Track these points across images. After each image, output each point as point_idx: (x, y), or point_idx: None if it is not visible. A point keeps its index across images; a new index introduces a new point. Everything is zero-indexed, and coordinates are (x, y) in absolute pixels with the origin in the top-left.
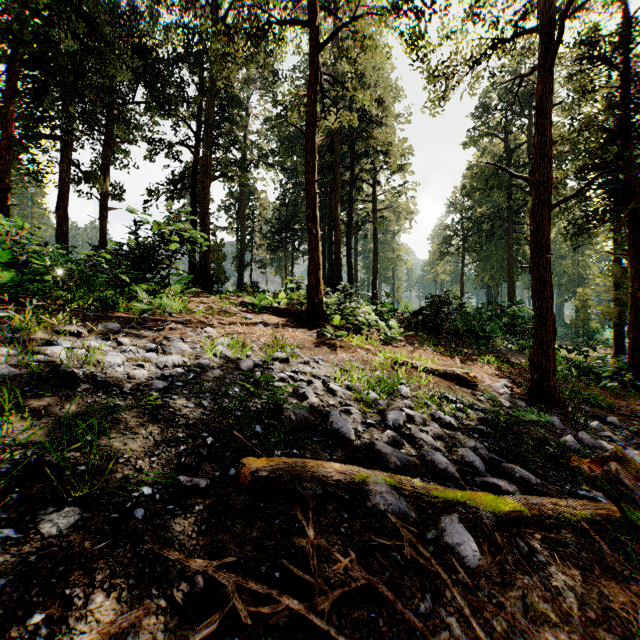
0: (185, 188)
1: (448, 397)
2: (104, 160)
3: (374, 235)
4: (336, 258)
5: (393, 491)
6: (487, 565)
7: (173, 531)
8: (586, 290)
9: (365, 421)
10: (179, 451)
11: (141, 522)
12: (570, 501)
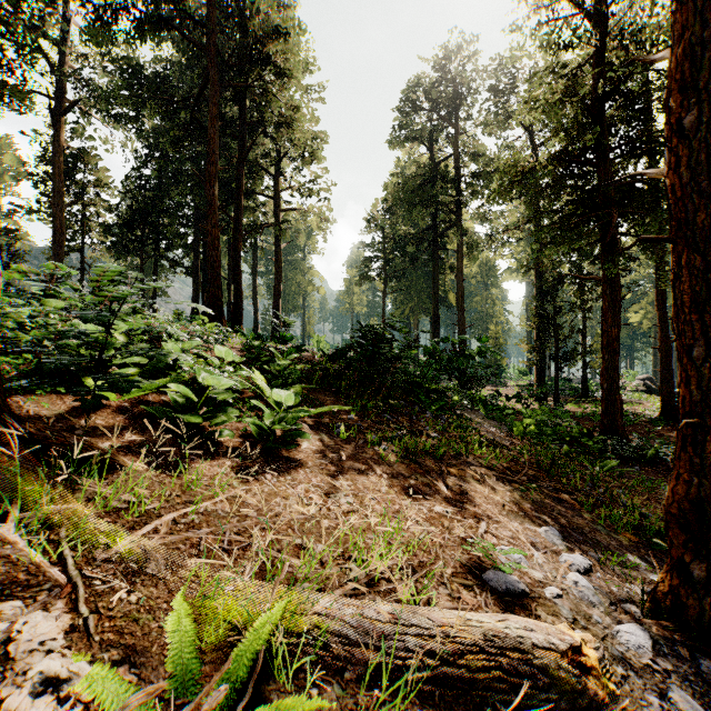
0: None
1: None
2: None
3: (276, 243)
4: (212, 265)
5: None
6: None
7: None
8: (498, 327)
9: None
10: None
11: None
12: None
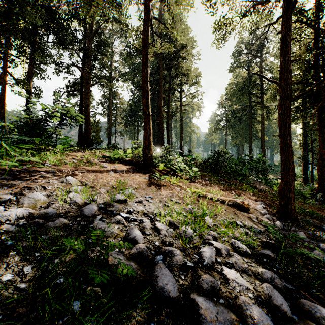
0: (76, 90)
1: (236, 223)
2: (29, 73)
3: (181, 118)
4: (161, 130)
5: None
6: None
7: None
8: None
9: (185, 264)
10: None
11: None
12: None
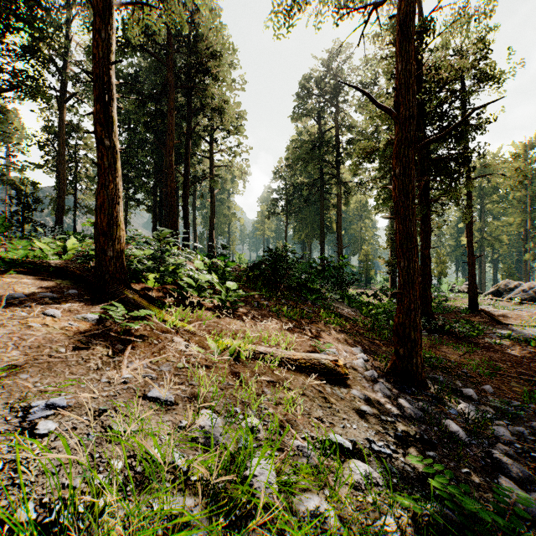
0: None
1: (337, 444)
2: None
3: (211, 190)
4: (171, 207)
5: None
6: None
7: None
8: (368, 248)
9: None
10: None
11: None
12: None
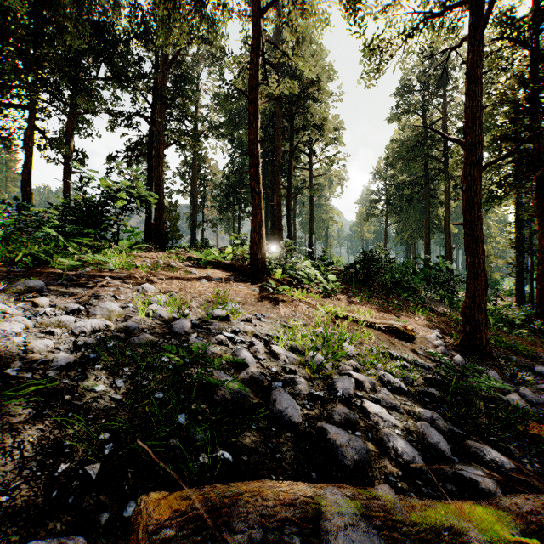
0: (142, 154)
1: (391, 353)
2: (67, 128)
3: (310, 198)
4: (277, 218)
5: (360, 522)
6: None
7: None
8: (489, 247)
9: (312, 393)
10: (54, 475)
11: None
12: None
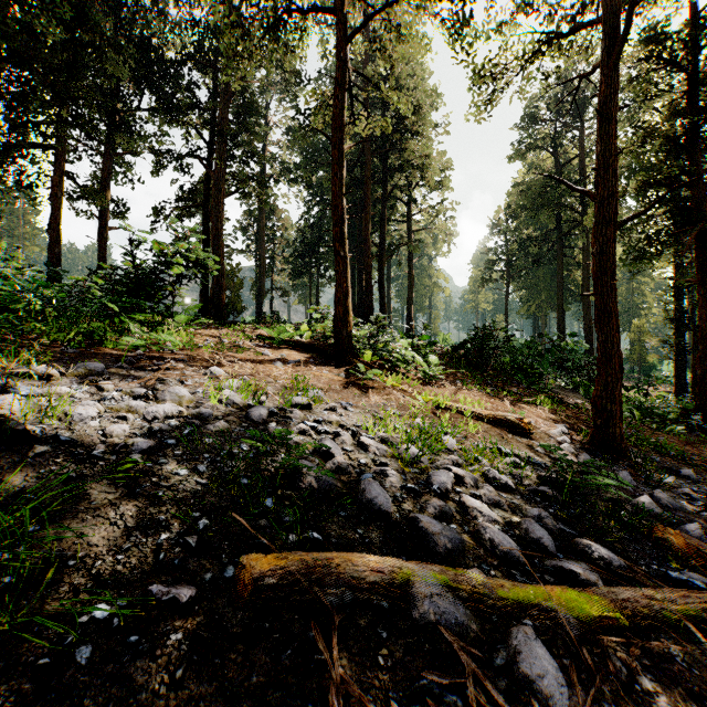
0: (196, 205)
1: (501, 449)
2: (103, 173)
3: (409, 259)
4: (367, 285)
5: (446, 593)
6: (580, 706)
7: (131, 683)
8: (642, 321)
9: (405, 486)
10: (158, 542)
11: (84, 670)
12: (665, 591)
